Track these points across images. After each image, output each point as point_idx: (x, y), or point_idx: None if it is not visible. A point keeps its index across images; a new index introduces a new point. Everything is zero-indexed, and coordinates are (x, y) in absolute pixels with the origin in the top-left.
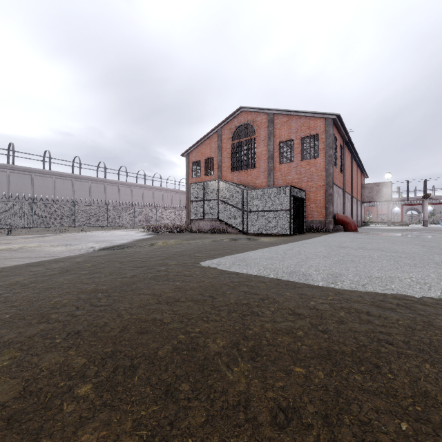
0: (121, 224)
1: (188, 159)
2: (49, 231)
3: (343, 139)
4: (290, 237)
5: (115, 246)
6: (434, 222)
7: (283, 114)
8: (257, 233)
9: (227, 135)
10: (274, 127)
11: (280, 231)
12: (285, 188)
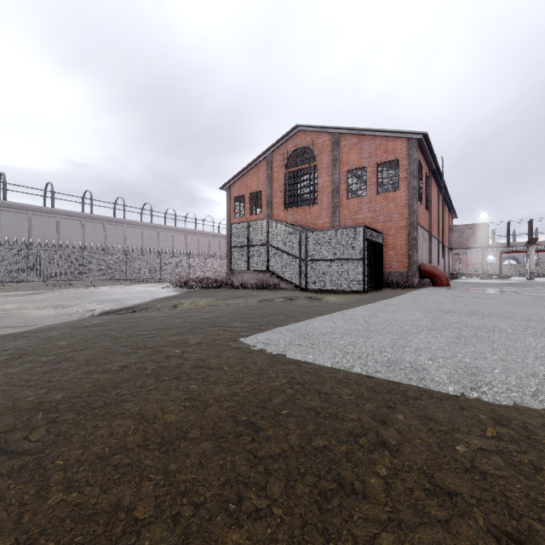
0: (144, 277)
1: (229, 193)
2: (49, 285)
3: (429, 167)
4: (364, 295)
5: (124, 308)
6: (538, 274)
7: (352, 134)
8: (319, 289)
9: (279, 161)
10: (340, 151)
11: (349, 287)
12: (357, 230)
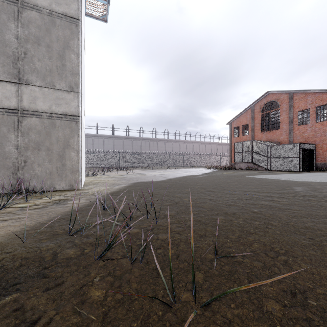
0: (190, 165)
1: (230, 126)
2: (160, 168)
3: None
4: (297, 172)
5: (206, 173)
6: None
7: (300, 92)
8: (277, 170)
9: (258, 109)
10: (293, 101)
11: (292, 169)
12: (296, 144)
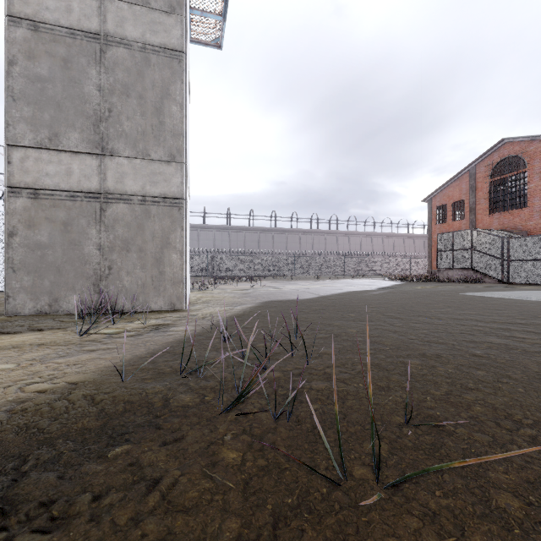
0: (356, 274)
1: (430, 204)
2: (304, 278)
3: None
4: None
5: (384, 287)
6: None
7: None
8: (521, 283)
9: (483, 172)
10: None
11: None
12: None
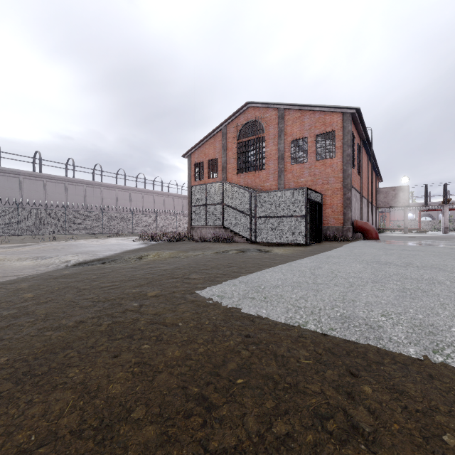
0: (118, 231)
1: (190, 160)
2: (36, 238)
3: (361, 137)
4: (307, 247)
5: (96, 259)
6: (450, 229)
7: (295, 109)
8: (267, 242)
9: (233, 133)
10: (285, 124)
11: (293, 240)
12: (300, 191)
